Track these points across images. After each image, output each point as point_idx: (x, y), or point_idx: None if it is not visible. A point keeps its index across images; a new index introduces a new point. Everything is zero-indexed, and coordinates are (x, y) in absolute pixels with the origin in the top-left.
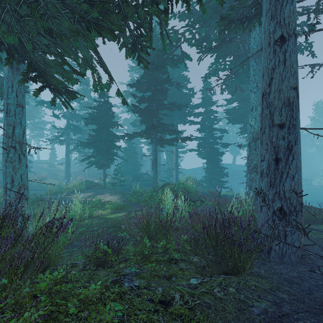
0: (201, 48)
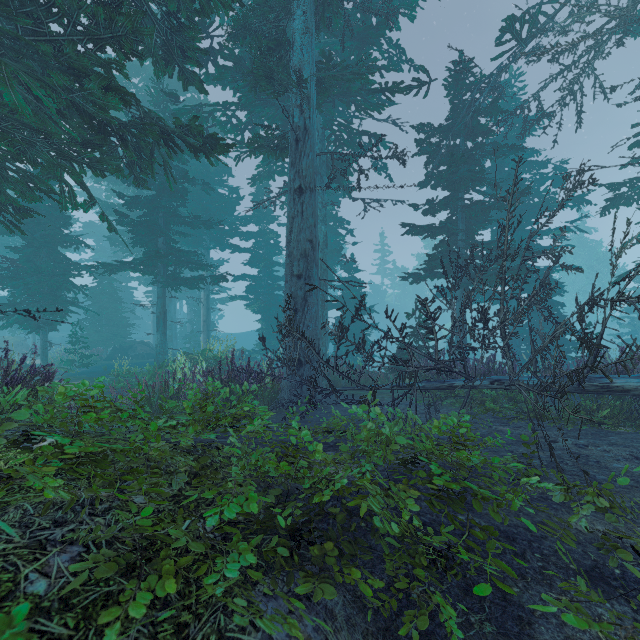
0: (240, 143)
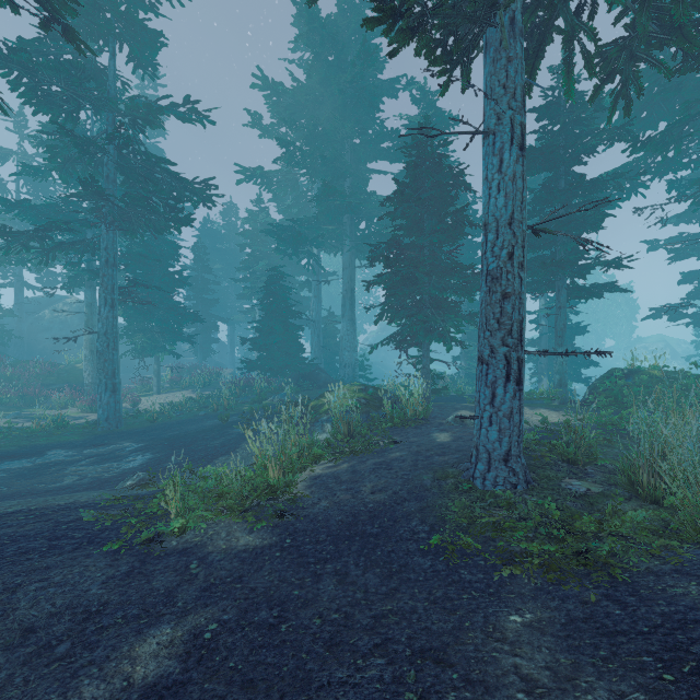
0: None
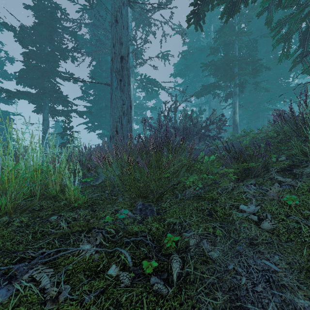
0: None
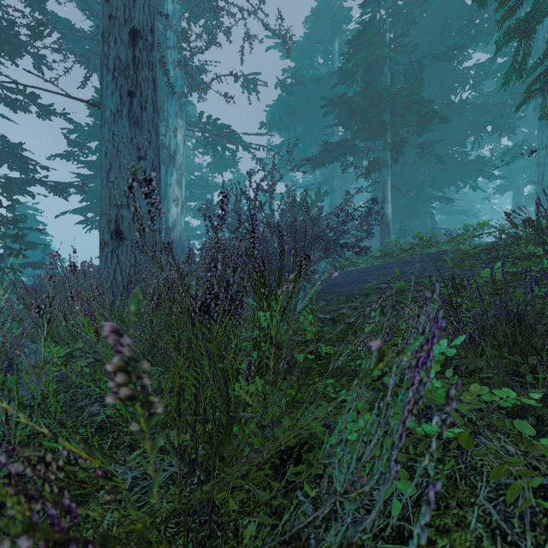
0: None
